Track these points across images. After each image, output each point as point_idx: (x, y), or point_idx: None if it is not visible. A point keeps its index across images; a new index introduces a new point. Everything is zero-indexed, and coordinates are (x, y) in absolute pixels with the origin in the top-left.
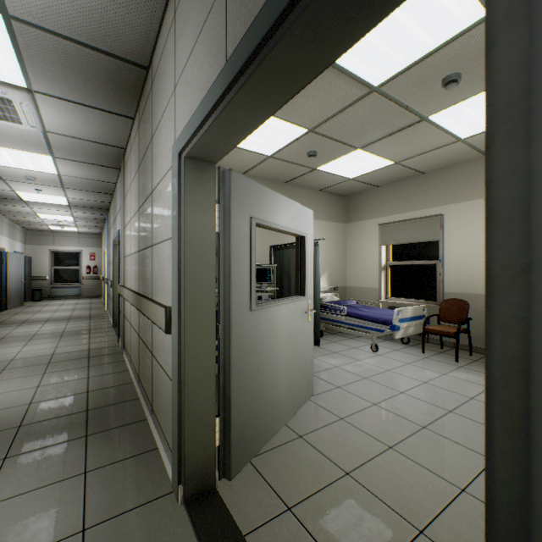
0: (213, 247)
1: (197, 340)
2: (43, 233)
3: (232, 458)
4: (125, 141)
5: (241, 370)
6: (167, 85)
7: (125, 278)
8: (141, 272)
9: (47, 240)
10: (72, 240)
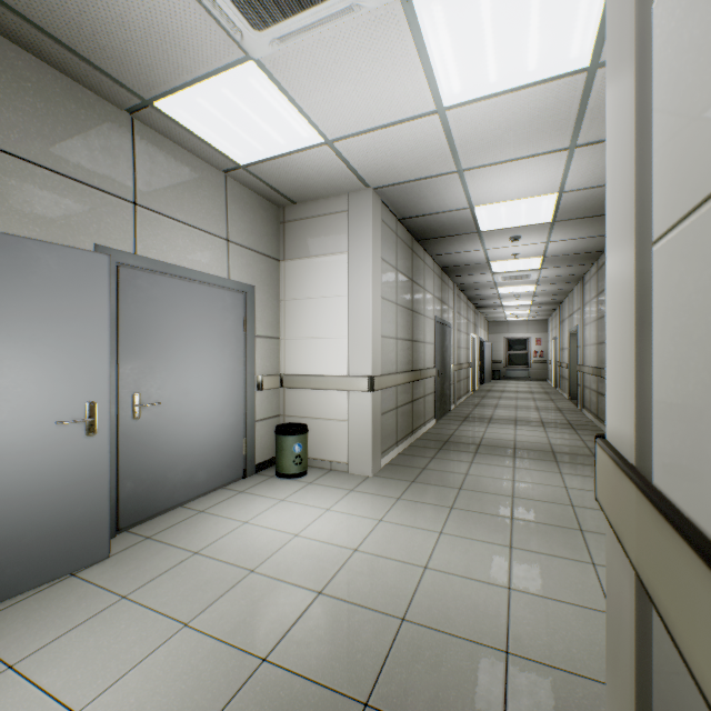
0: None
1: None
2: (499, 323)
3: None
4: (585, 271)
5: None
6: None
7: (584, 360)
8: (599, 355)
9: (502, 330)
10: (521, 327)
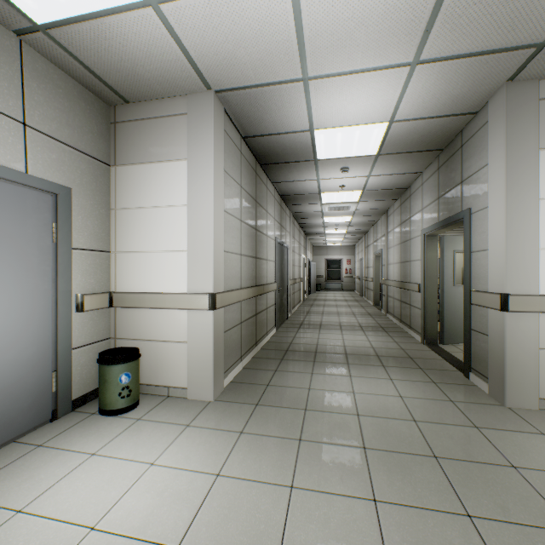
0: (436, 263)
1: (430, 293)
2: (321, 248)
3: (444, 337)
4: (390, 206)
5: (448, 308)
6: (418, 205)
7: (388, 275)
8: (402, 272)
9: (323, 253)
10: (336, 251)
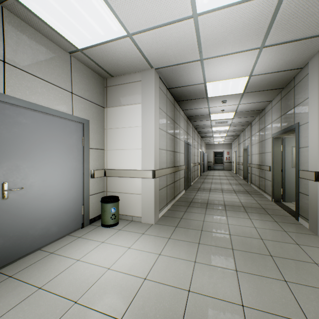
0: (280, 154)
1: (276, 172)
2: (210, 145)
3: (285, 198)
4: (252, 120)
5: (288, 180)
6: (269, 120)
7: (251, 161)
8: (260, 159)
9: (212, 147)
10: (220, 146)
